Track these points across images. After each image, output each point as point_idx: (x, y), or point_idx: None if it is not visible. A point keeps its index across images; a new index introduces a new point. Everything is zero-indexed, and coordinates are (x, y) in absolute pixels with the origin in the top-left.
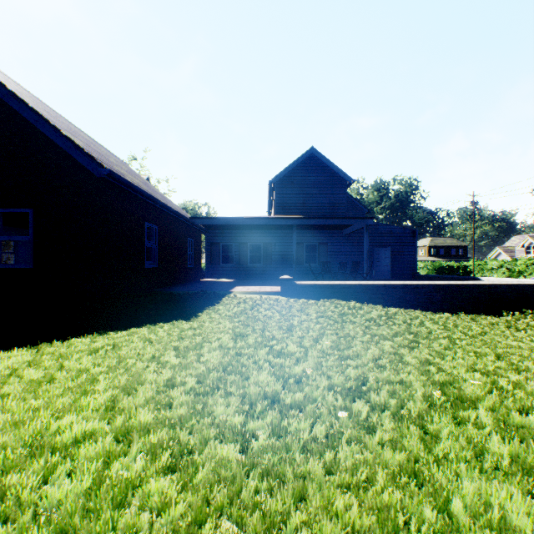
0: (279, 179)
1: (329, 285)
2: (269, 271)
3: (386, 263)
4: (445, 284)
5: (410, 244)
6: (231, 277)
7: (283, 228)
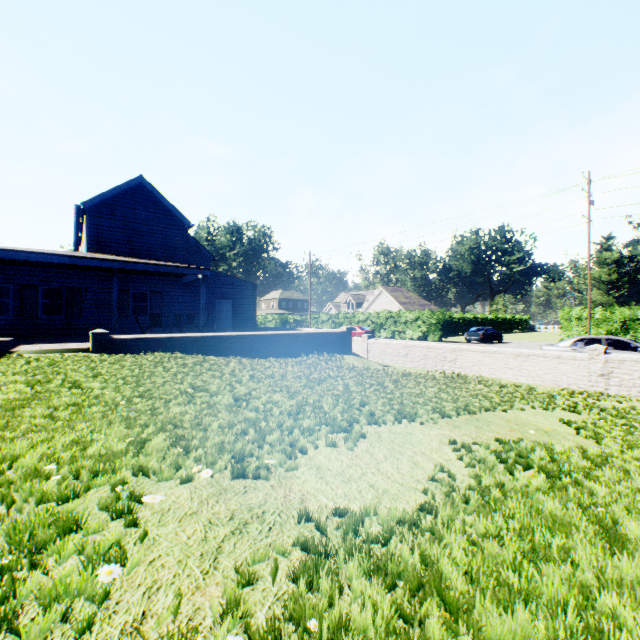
0: (94, 205)
1: (156, 339)
2: (78, 325)
3: (228, 315)
4: (264, 334)
5: (251, 297)
6: (6, 334)
7: (99, 269)
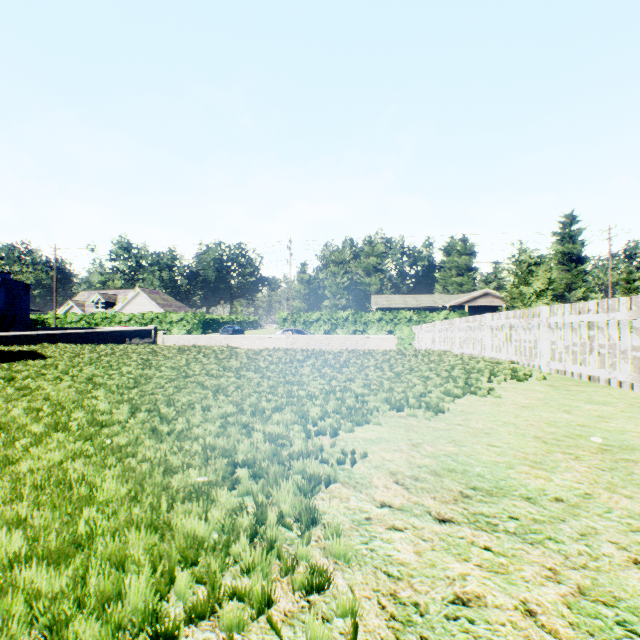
0: None
1: (24, 335)
2: None
3: None
4: (101, 331)
5: (24, 297)
6: None
7: None
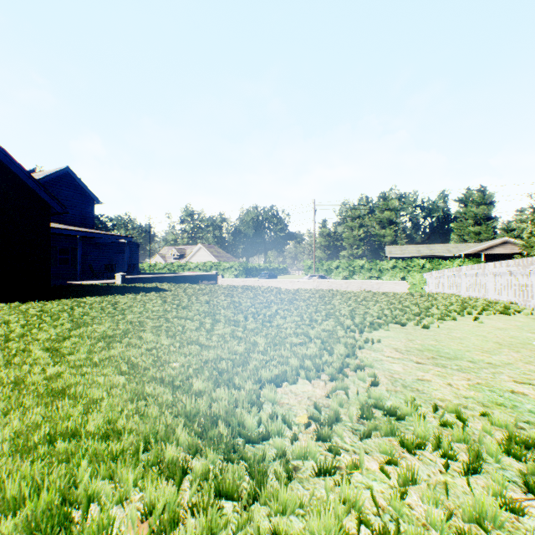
0: None
1: (144, 277)
2: None
3: (124, 265)
4: (184, 275)
5: (136, 252)
6: None
7: None
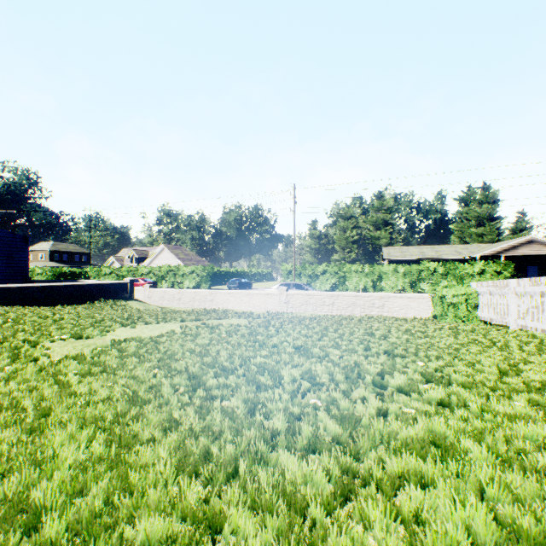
0: None
1: None
2: None
3: None
4: (48, 285)
5: (22, 249)
6: None
7: None
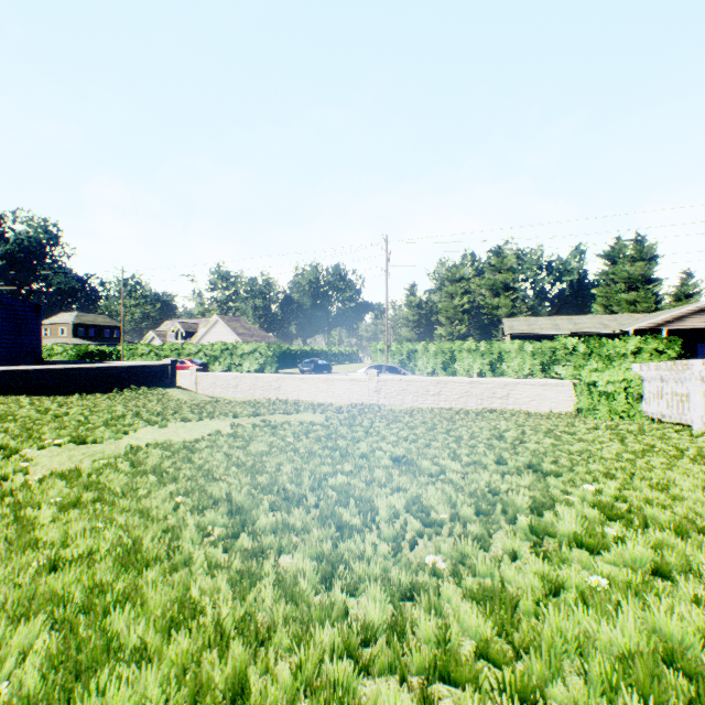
0: None
1: None
2: None
3: None
4: (62, 368)
5: (32, 321)
6: None
7: None
